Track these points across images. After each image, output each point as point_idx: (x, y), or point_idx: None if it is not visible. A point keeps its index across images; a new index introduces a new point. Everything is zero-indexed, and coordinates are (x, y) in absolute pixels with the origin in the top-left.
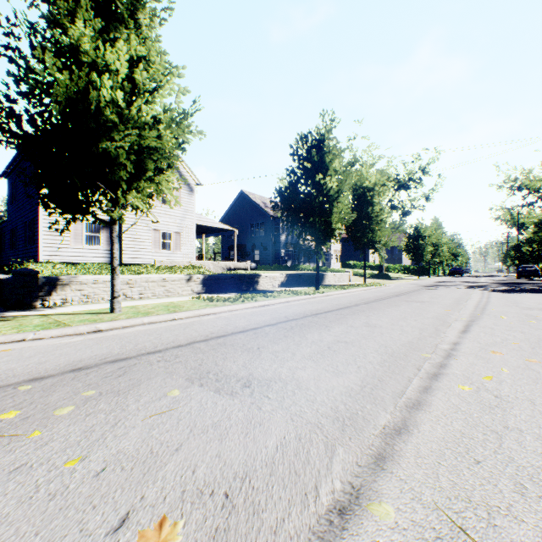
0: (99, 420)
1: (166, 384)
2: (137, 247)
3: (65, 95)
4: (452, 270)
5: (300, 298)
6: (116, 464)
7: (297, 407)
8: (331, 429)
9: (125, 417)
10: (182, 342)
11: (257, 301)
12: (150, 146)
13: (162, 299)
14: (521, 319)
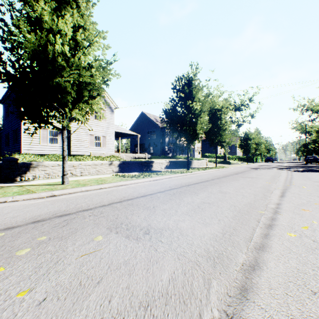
0: (46, 259)
1: (93, 232)
2: (80, 145)
3: (32, 48)
4: (267, 159)
5: (178, 175)
6: (54, 295)
7: (181, 249)
8: (206, 266)
9: (64, 257)
10: (105, 203)
11: (152, 177)
12: (86, 82)
13: (94, 176)
14: (315, 188)
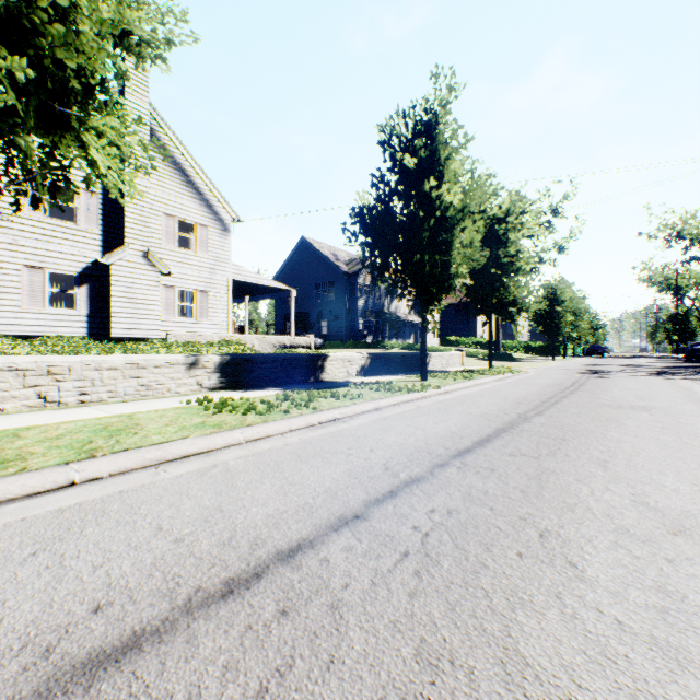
0: None
1: None
2: (137, 312)
3: None
4: (590, 349)
5: (401, 400)
6: None
7: None
8: None
9: None
10: None
11: (318, 412)
12: None
13: (125, 404)
14: None
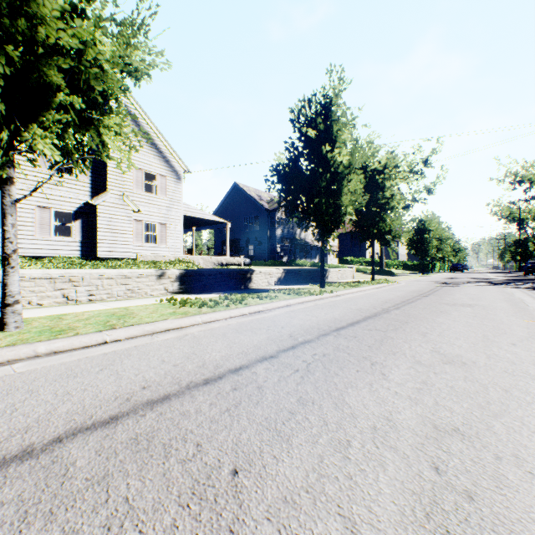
0: None
1: None
2: (115, 239)
3: None
4: (453, 266)
5: (304, 300)
6: None
7: None
8: None
9: None
10: (46, 431)
11: (248, 306)
12: (58, 45)
13: (119, 302)
14: None
